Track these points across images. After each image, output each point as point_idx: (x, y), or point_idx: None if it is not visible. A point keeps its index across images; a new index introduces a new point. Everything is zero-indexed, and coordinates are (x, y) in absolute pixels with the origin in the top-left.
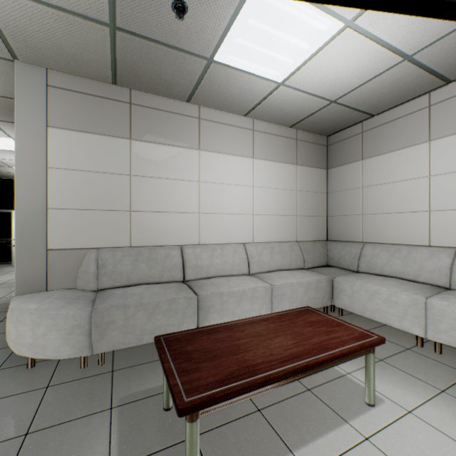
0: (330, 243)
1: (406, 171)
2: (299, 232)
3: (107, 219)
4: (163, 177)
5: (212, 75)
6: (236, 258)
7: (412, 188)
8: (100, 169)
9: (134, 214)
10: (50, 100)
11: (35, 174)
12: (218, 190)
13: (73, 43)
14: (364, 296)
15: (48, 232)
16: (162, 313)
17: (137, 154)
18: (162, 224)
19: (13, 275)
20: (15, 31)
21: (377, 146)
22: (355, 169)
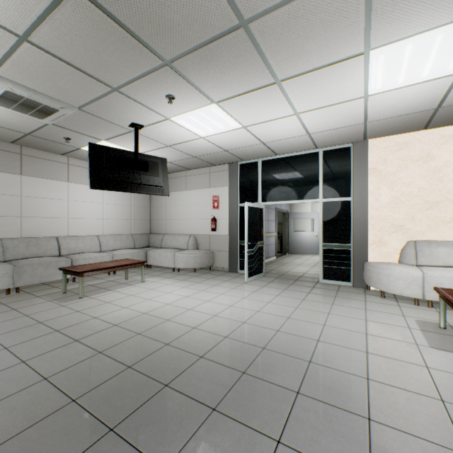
0: (151, 235)
1: (180, 202)
2: (133, 229)
3: (5, 222)
4: (44, 197)
5: (80, 151)
6: (93, 243)
7: (181, 209)
8: (1, 192)
9: (24, 218)
10: None
11: None
12: (81, 205)
13: None
14: (158, 256)
15: None
16: (53, 268)
17: (26, 184)
18: (44, 224)
19: None
20: None
21: (171, 188)
22: (162, 197)
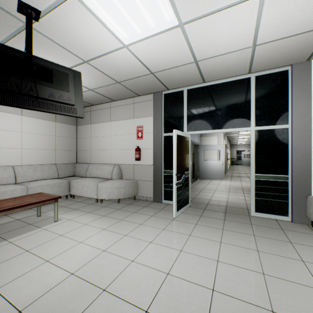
0: (77, 164)
1: (104, 132)
2: (58, 159)
3: None
4: None
5: None
6: (6, 174)
7: (106, 140)
8: None
9: None
10: None
11: None
12: None
13: None
14: (81, 186)
15: None
16: None
17: None
18: None
19: None
20: None
21: (96, 119)
22: (88, 128)
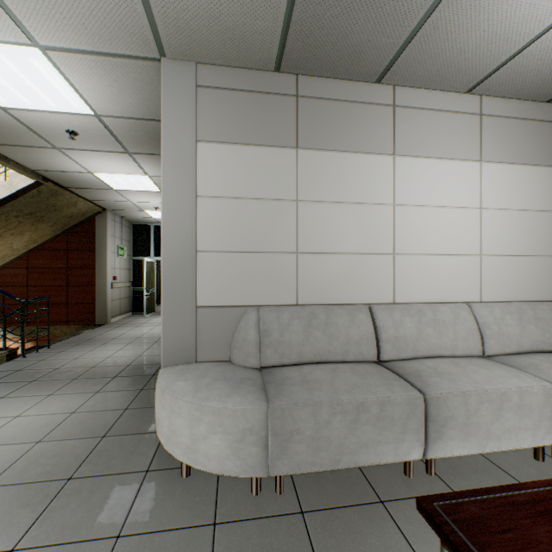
0: None
1: None
2: None
3: (266, 265)
4: (341, 200)
5: (443, 15)
6: (460, 327)
7: None
8: (258, 194)
9: (301, 257)
10: (199, 106)
11: (183, 205)
12: (422, 217)
13: (236, 5)
14: None
15: (197, 283)
16: (369, 421)
17: (305, 169)
18: (340, 271)
19: (146, 328)
20: (166, 5)
21: None
22: None
